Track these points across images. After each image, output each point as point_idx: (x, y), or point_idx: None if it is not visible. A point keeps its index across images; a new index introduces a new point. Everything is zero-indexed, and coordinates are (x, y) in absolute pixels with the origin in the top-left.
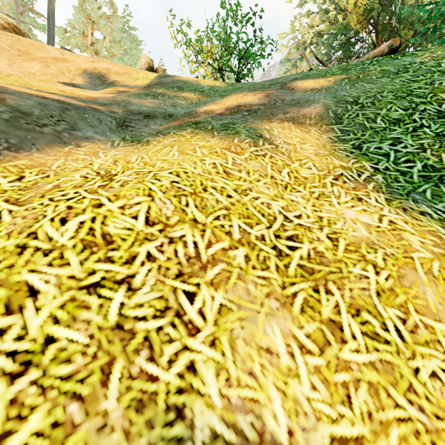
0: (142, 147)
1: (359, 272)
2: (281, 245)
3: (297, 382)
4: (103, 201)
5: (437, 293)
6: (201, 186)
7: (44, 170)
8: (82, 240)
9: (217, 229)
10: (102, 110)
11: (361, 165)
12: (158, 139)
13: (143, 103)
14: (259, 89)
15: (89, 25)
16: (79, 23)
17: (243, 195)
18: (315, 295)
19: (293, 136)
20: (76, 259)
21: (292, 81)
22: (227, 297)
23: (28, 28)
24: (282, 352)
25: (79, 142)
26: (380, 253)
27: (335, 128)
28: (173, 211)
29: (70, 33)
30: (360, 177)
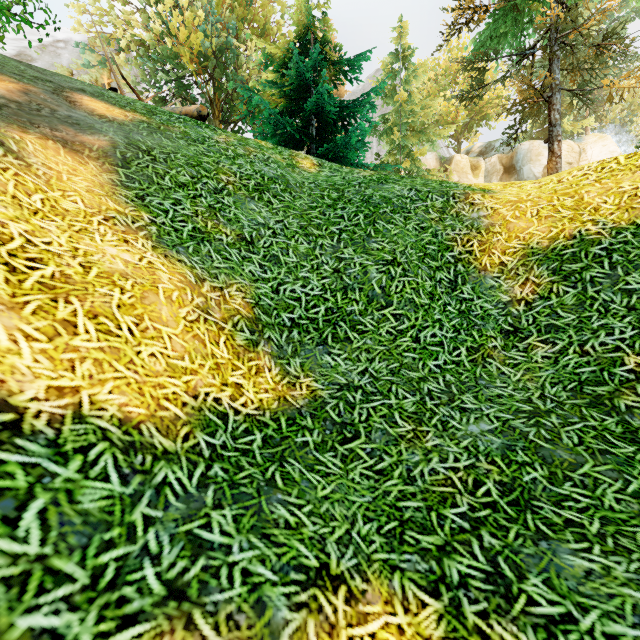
0: None
1: (105, 292)
2: (18, 264)
3: (18, 357)
4: None
5: (171, 311)
6: None
7: None
8: None
9: None
10: None
11: (139, 215)
12: None
13: None
14: (13, 75)
15: None
16: None
17: None
18: (52, 304)
19: (60, 162)
20: None
21: (75, 91)
22: None
23: None
24: (3, 339)
25: None
26: (131, 281)
27: (121, 171)
28: None
29: None
30: (134, 224)
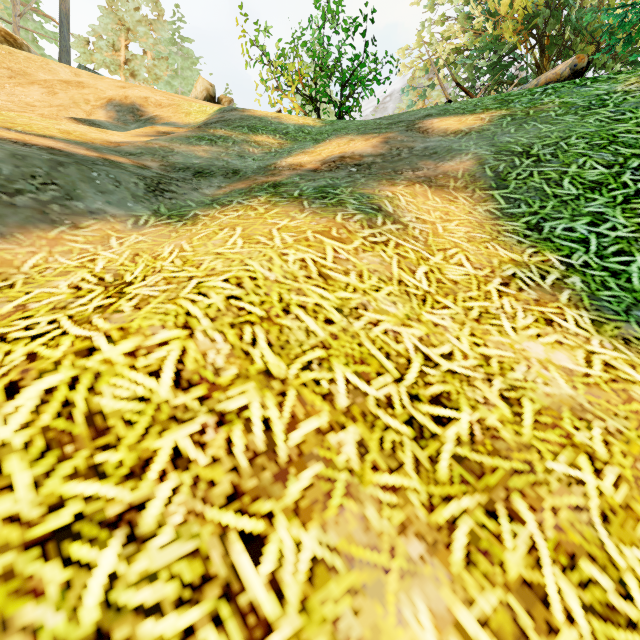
0: (184, 228)
1: (565, 472)
2: (422, 416)
3: None
4: (98, 343)
5: None
6: (279, 304)
7: (7, 272)
8: (45, 431)
9: (307, 388)
10: (125, 163)
11: (543, 259)
12: (211, 213)
13: (193, 151)
14: (373, 130)
15: (122, 34)
16: (107, 31)
17: (352, 317)
18: (490, 525)
19: (431, 208)
20: (26, 475)
21: (423, 119)
22: (326, 539)
23: (31, 37)
24: None
25: (78, 219)
26: (598, 429)
27: (496, 195)
28: (228, 355)
29: (94, 46)
30: (545, 280)
